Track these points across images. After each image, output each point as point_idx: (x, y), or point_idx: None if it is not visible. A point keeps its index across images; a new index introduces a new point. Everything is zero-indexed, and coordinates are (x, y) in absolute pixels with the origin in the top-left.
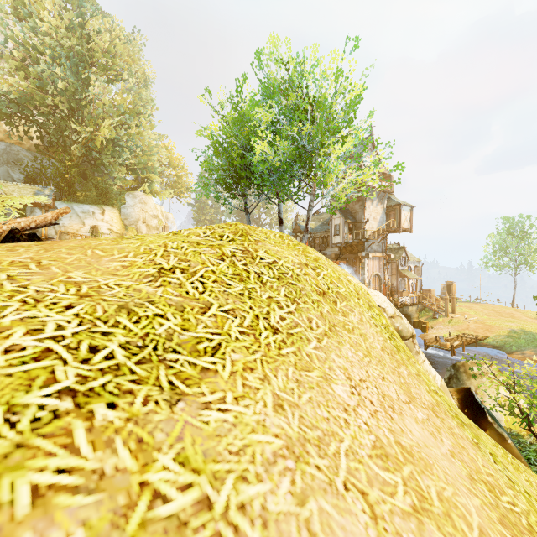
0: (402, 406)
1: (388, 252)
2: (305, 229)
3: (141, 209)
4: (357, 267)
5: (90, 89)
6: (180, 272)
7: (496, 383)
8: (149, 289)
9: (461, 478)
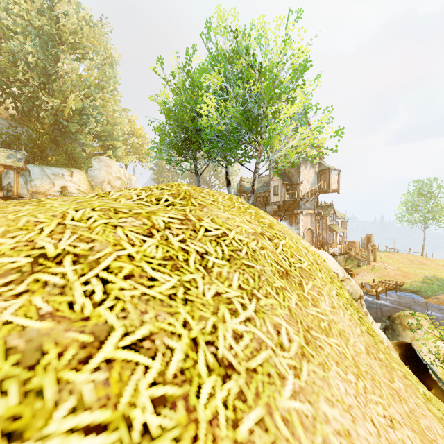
0: None
1: (319, 210)
2: (252, 190)
3: (106, 171)
4: (293, 222)
5: (59, 65)
6: (72, 261)
7: (435, 338)
8: None
9: None
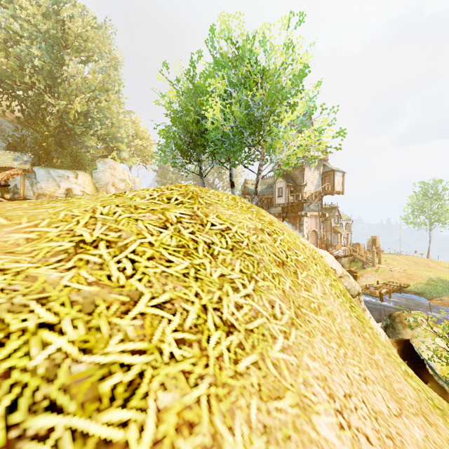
0: (397, 426)
1: (324, 212)
2: (255, 191)
3: (110, 174)
4: (297, 224)
5: (64, 68)
6: (105, 246)
7: (432, 334)
8: (52, 274)
9: None
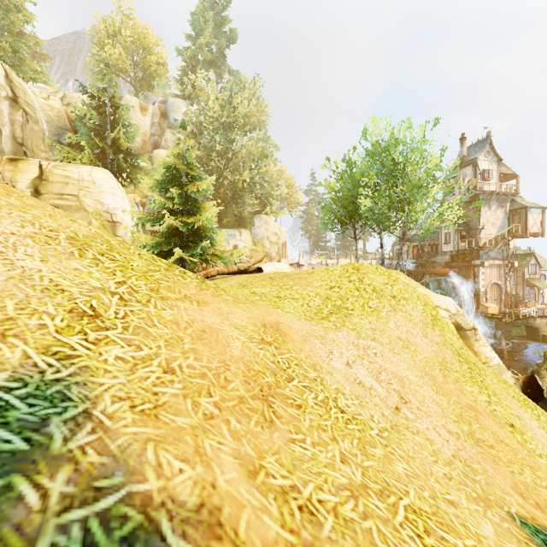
0: (417, 336)
1: (513, 259)
2: (400, 252)
3: (265, 228)
4: (471, 275)
5: (234, 145)
6: (337, 288)
7: None
8: (330, 293)
9: (430, 353)
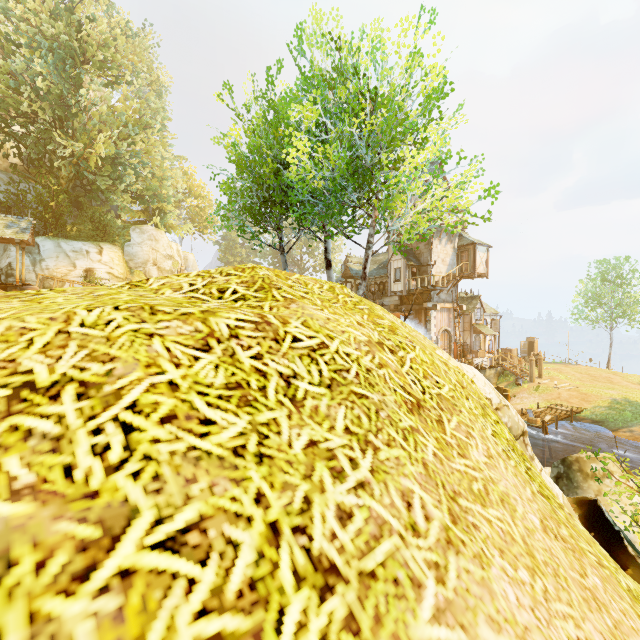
0: None
1: (460, 303)
2: (363, 274)
3: (151, 247)
4: (422, 321)
5: (82, 92)
6: (76, 394)
7: (631, 492)
8: None
9: None
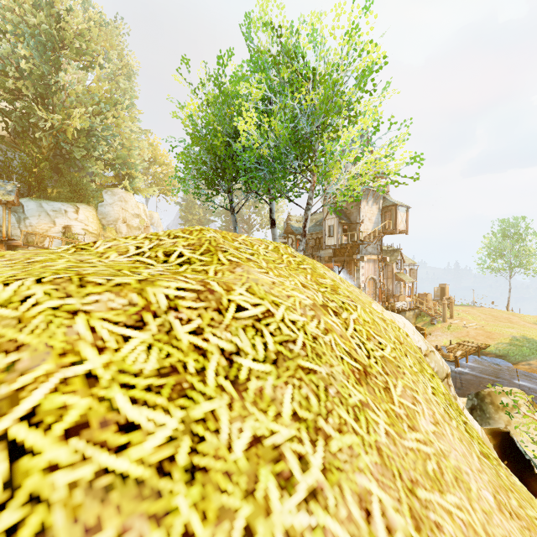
0: None
1: (384, 255)
2: (303, 232)
3: (121, 207)
4: (352, 270)
5: (60, 74)
6: None
7: None
8: None
9: None
